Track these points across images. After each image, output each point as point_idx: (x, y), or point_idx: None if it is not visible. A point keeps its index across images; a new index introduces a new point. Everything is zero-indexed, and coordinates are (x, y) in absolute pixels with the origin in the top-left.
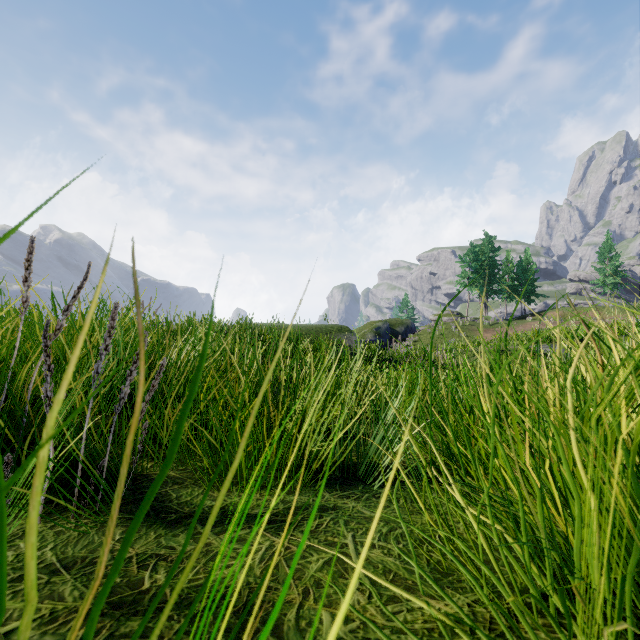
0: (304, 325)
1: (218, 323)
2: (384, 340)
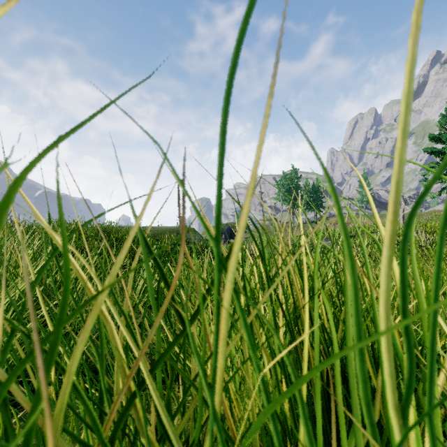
0: (161, 227)
1: (76, 226)
2: (225, 237)
